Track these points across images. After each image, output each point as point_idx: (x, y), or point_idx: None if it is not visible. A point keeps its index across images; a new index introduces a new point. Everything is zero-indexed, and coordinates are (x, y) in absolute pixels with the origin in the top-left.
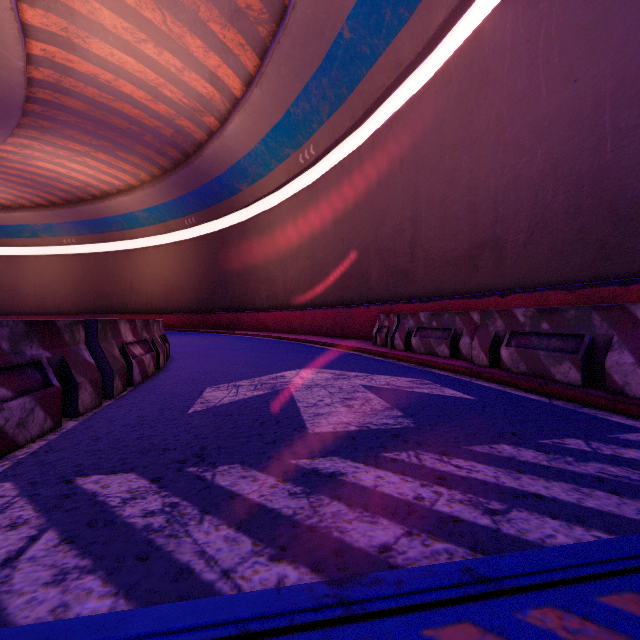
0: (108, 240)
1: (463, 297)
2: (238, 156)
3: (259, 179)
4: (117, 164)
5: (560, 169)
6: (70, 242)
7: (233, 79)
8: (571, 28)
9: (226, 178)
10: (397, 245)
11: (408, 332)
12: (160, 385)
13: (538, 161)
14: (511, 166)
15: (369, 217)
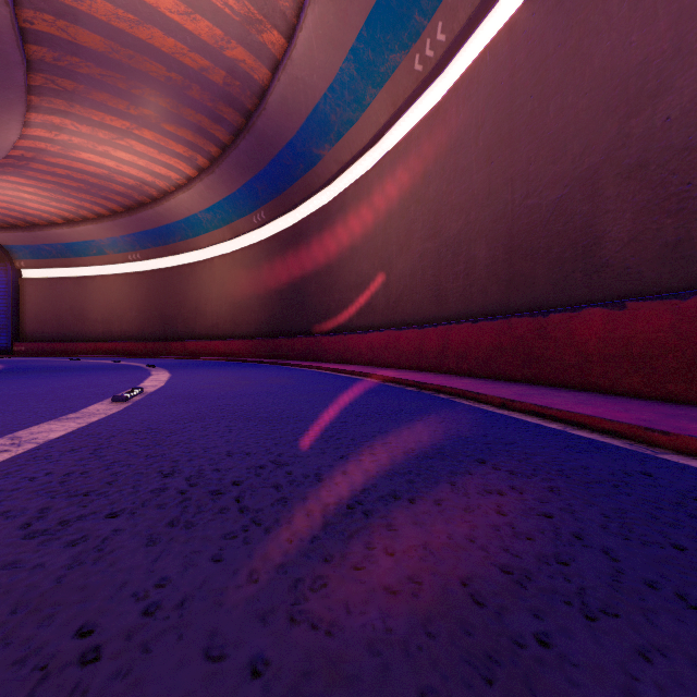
0: (172, 253)
1: None
2: (315, 97)
3: (346, 130)
4: (167, 146)
5: None
6: (135, 258)
7: None
8: None
9: (300, 142)
10: None
11: None
12: None
13: None
14: None
15: (597, 99)
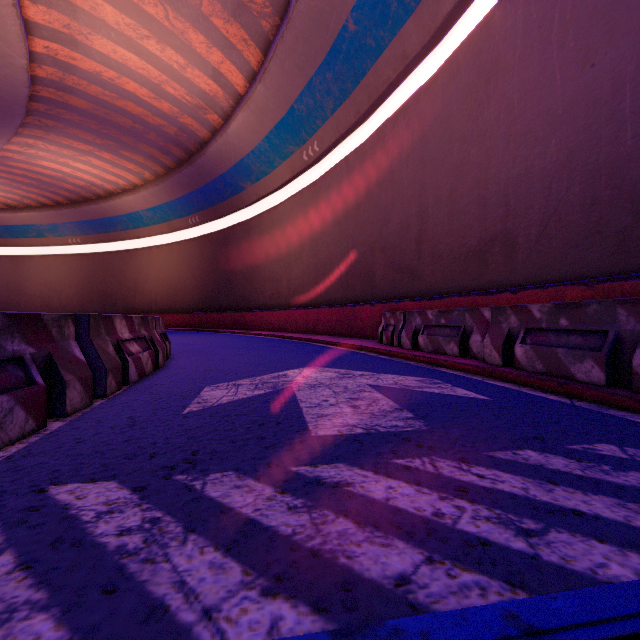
0: (113, 240)
1: (472, 294)
2: (241, 154)
3: (263, 177)
4: (121, 163)
5: (576, 159)
6: (75, 242)
7: (236, 75)
8: (588, 10)
9: (230, 176)
10: (403, 242)
11: (415, 330)
12: (157, 384)
13: (552, 151)
14: (523, 157)
15: (374, 214)
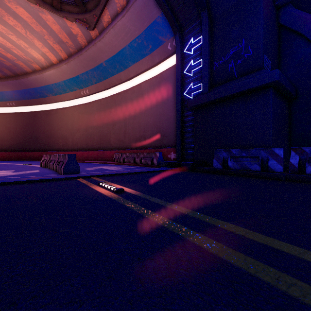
0: None
1: (137, 149)
2: (49, 83)
3: (59, 94)
4: None
5: (155, 124)
6: None
7: (53, 57)
8: (156, 96)
9: (39, 89)
10: (120, 132)
11: (124, 158)
12: None
13: (151, 120)
14: (147, 120)
15: (110, 121)
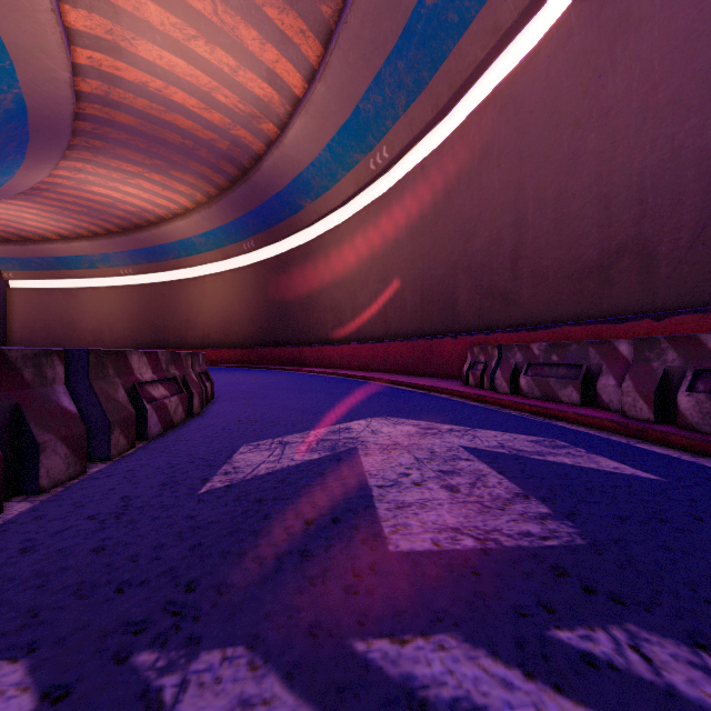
0: (165, 269)
1: (593, 322)
2: (300, 167)
3: (324, 193)
4: (172, 185)
5: None
6: (127, 272)
7: (293, 75)
8: None
9: (287, 194)
10: (493, 259)
11: (514, 369)
12: (183, 439)
13: None
14: (667, 137)
15: (456, 227)
